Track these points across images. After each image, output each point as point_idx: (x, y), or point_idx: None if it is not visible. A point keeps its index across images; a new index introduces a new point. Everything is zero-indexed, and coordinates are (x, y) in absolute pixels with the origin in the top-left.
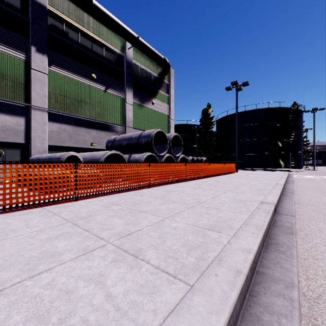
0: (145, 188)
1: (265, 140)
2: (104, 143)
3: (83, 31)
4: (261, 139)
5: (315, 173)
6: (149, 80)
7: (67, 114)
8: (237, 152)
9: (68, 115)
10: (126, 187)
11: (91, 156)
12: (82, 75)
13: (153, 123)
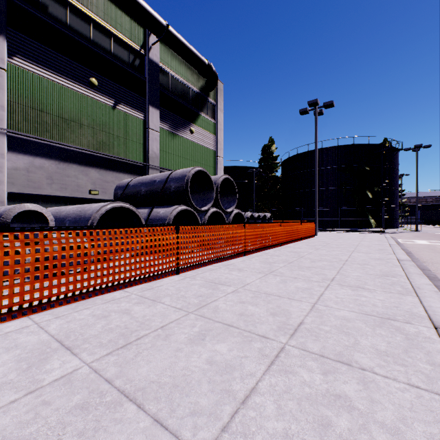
0: (170, 276)
1: (349, 189)
2: (112, 191)
3: (76, 7)
4: (343, 187)
5: (424, 237)
6: (186, 96)
7: (45, 140)
8: (316, 205)
9: (47, 142)
10: (124, 278)
11: (78, 212)
12: (73, 78)
13: (192, 161)
